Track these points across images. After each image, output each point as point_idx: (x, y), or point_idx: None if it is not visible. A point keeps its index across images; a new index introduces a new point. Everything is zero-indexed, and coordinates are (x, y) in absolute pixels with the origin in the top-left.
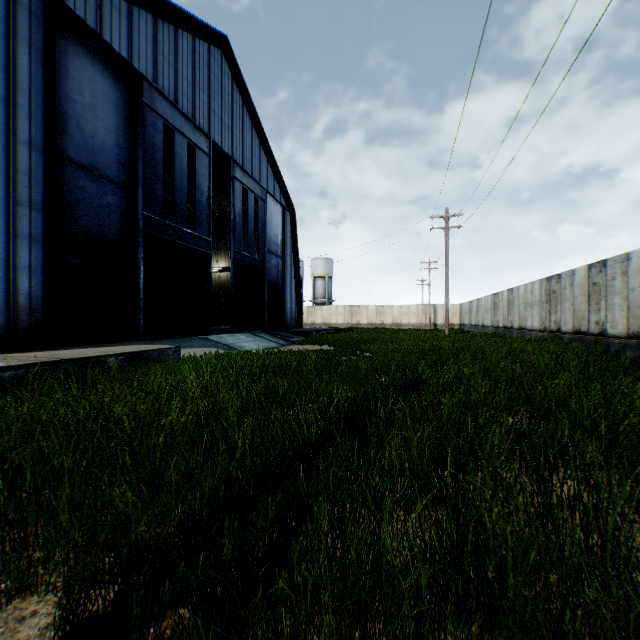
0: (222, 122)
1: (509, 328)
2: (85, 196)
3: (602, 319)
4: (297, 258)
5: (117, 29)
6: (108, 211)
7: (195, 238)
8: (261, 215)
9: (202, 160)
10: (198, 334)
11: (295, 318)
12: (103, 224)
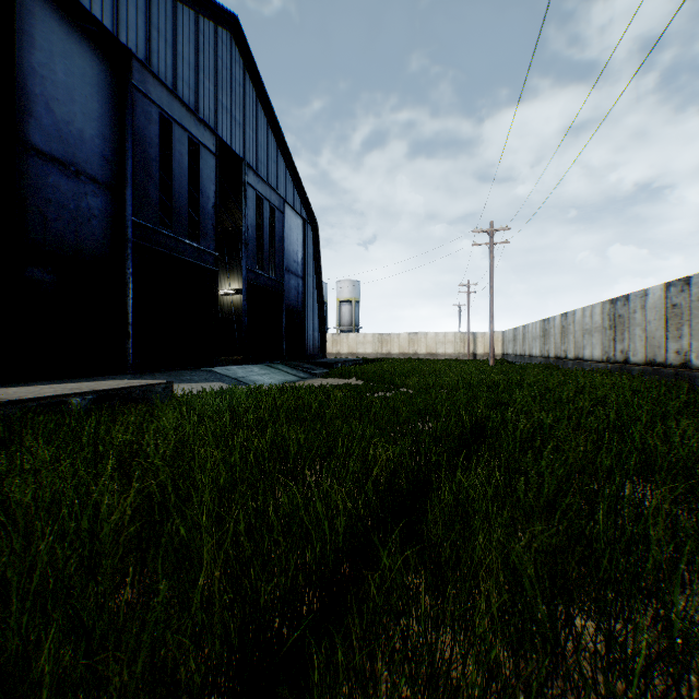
0: (232, 117)
1: (563, 358)
2: (57, 196)
3: (685, 348)
4: (320, 279)
5: None
6: (88, 216)
7: (198, 252)
8: (278, 228)
9: (207, 160)
10: (202, 366)
11: (318, 347)
12: (81, 231)
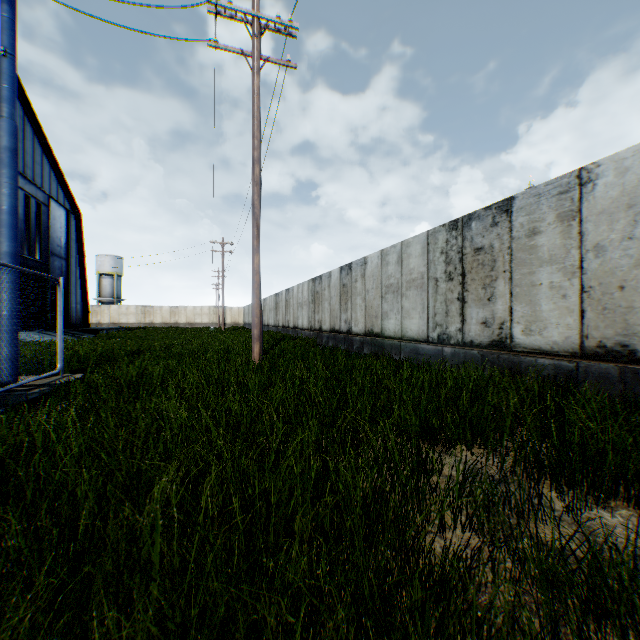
0: None
1: (264, 325)
2: None
3: (289, 319)
4: (84, 260)
5: None
6: None
7: None
8: (45, 219)
9: None
10: None
11: (81, 318)
12: None
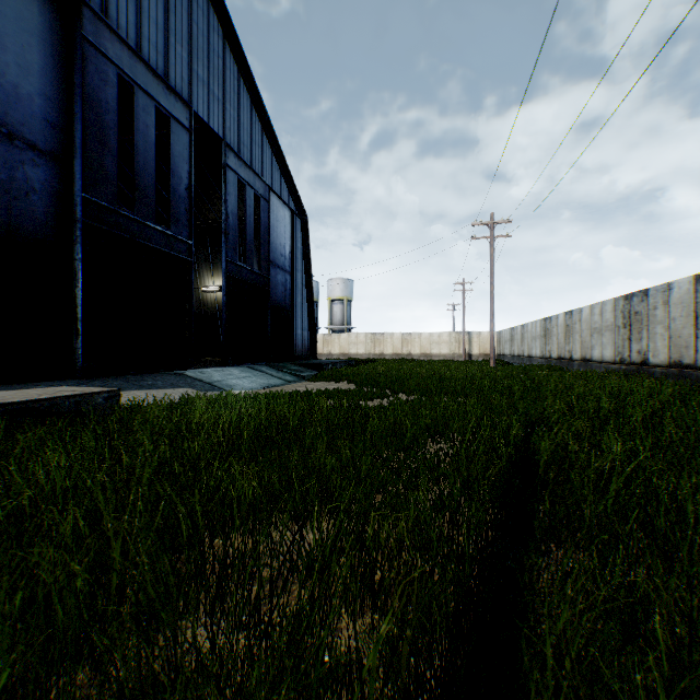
0: (209, 91)
1: (567, 359)
2: None
3: None
4: (310, 275)
5: None
6: (25, 189)
7: (168, 239)
8: (263, 218)
9: (179, 135)
10: (173, 368)
11: (307, 347)
12: (16, 207)
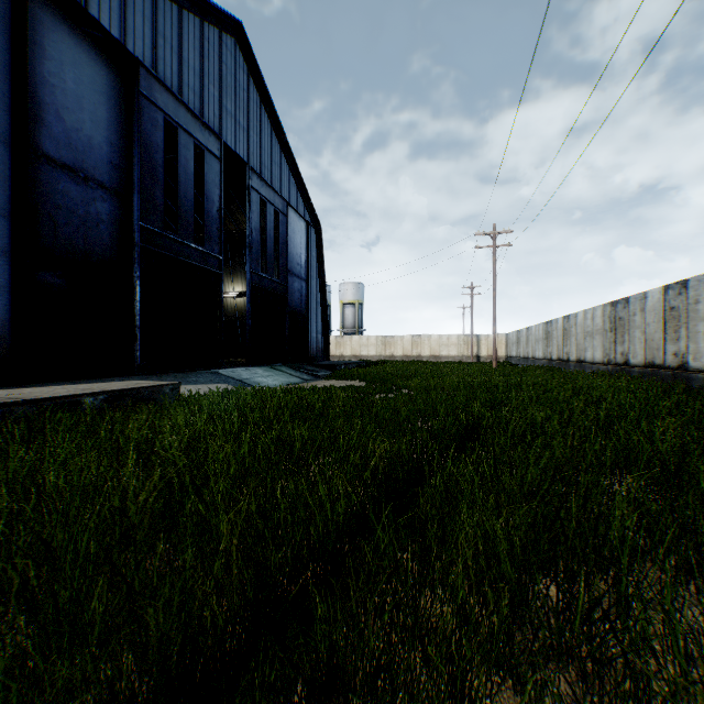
0: (236, 122)
1: (565, 361)
2: (67, 201)
3: (682, 350)
4: (323, 281)
5: (107, 2)
6: (96, 221)
7: (203, 255)
8: (282, 231)
9: (212, 164)
10: (207, 368)
11: (321, 349)
12: (90, 236)
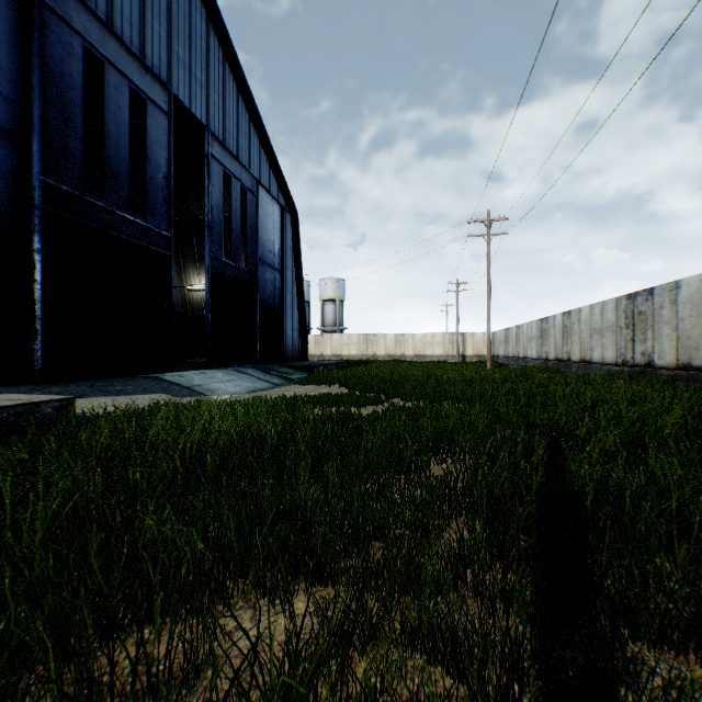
0: (191, 75)
1: (565, 361)
2: None
3: None
4: (300, 273)
5: None
6: None
7: (144, 231)
8: (251, 212)
9: (157, 119)
10: (149, 371)
11: (298, 348)
12: None
